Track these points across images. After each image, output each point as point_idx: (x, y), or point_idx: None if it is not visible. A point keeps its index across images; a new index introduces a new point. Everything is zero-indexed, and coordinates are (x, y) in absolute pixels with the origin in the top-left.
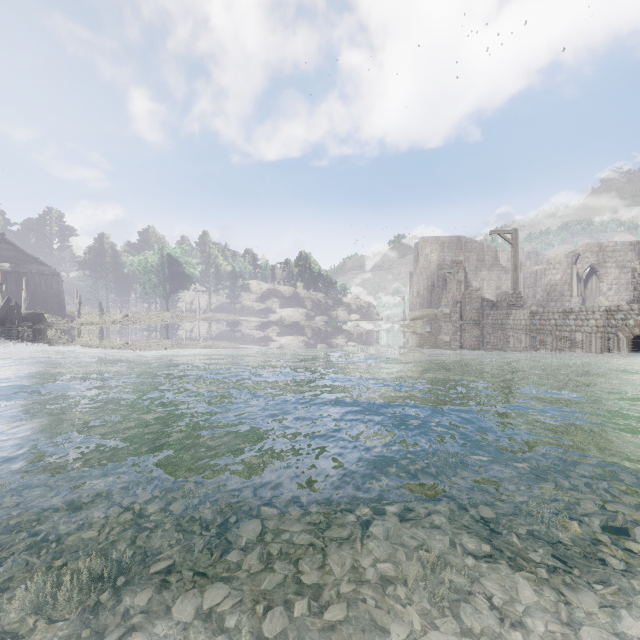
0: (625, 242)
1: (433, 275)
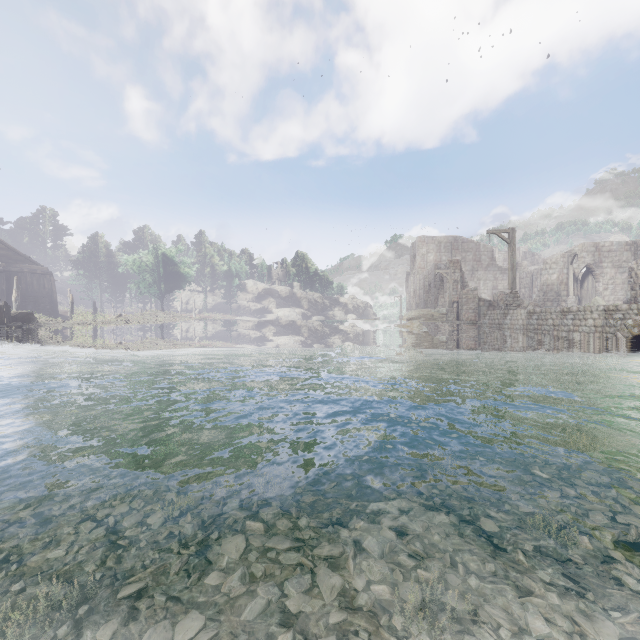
0: (621, 242)
1: (430, 275)
